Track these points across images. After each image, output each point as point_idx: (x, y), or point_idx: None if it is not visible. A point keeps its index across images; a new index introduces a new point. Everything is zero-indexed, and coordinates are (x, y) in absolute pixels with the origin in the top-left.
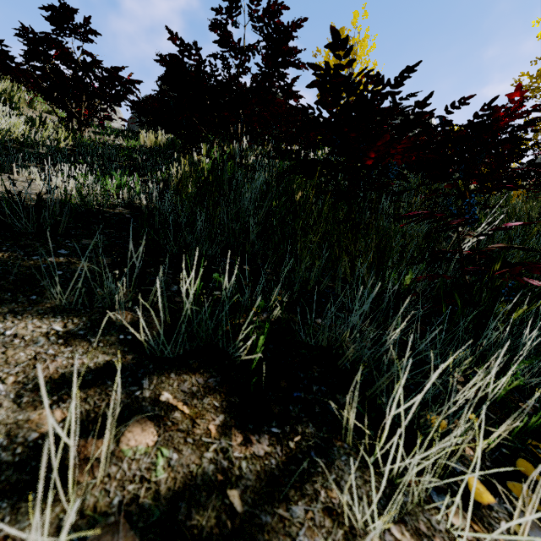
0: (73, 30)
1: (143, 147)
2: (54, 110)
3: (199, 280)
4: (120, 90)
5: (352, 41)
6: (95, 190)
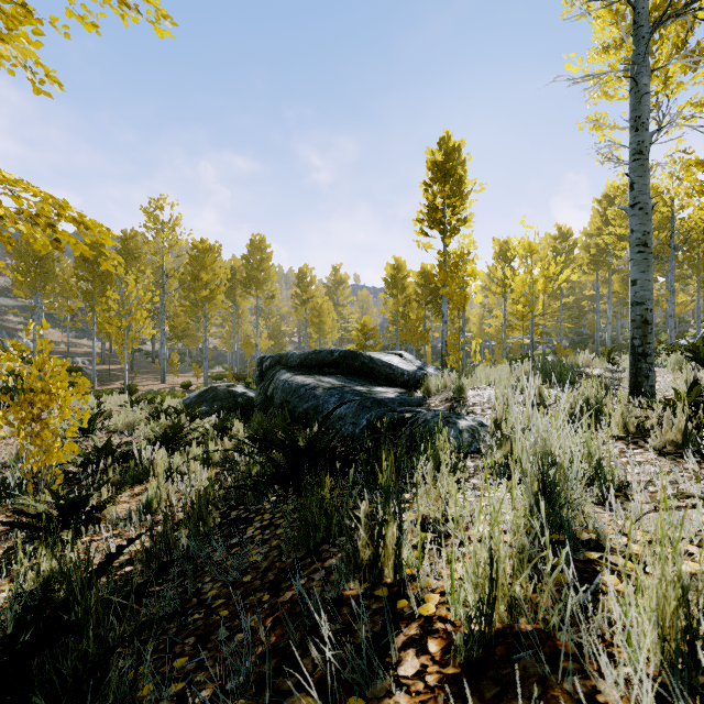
0: None
1: None
2: None
3: None
4: None
5: None
6: None
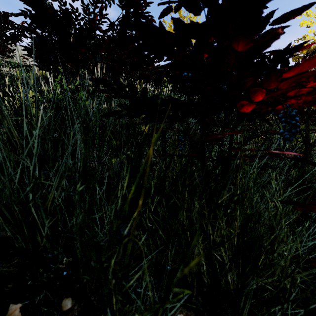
0: None
1: None
2: None
3: None
4: (13, 33)
5: (186, 19)
6: None
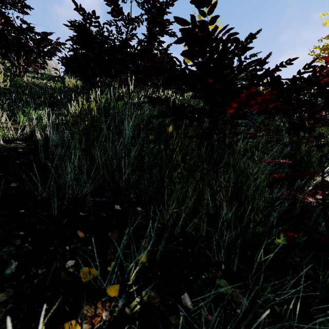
0: (12, 4)
1: (66, 88)
2: (3, 61)
3: (55, 241)
4: (50, 49)
5: None
6: (7, 123)
